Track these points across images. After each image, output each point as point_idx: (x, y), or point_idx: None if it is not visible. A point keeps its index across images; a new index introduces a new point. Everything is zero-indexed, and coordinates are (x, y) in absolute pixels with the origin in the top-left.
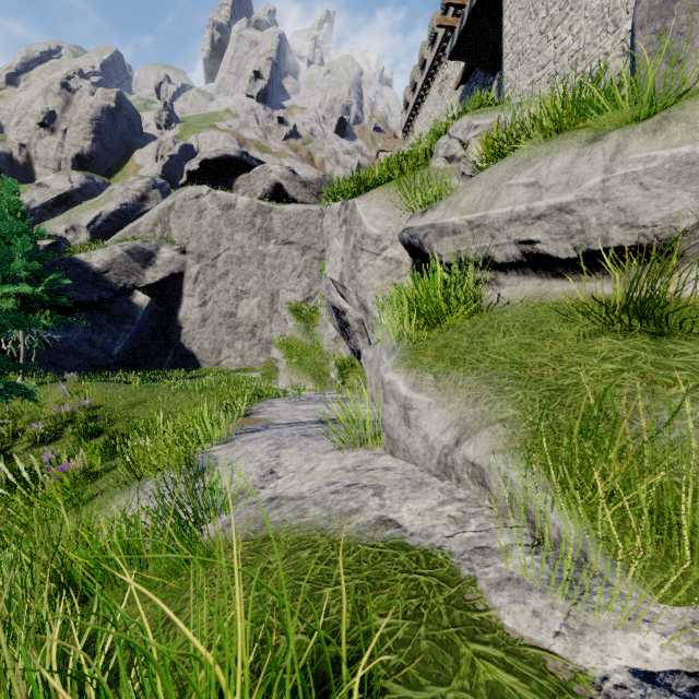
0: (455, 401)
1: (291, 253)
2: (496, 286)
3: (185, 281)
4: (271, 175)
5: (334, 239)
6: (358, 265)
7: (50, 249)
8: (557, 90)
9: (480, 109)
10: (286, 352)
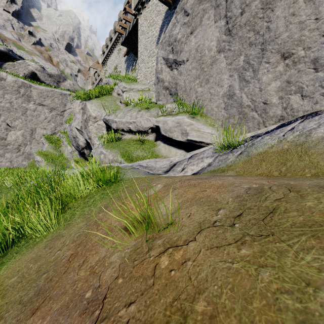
0: (113, 153)
1: (43, 110)
2: (124, 135)
3: None
4: (29, 67)
5: (77, 114)
6: (88, 125)
7: None
8: (152, 77)
9: (127, 81)
10: (45, 157)
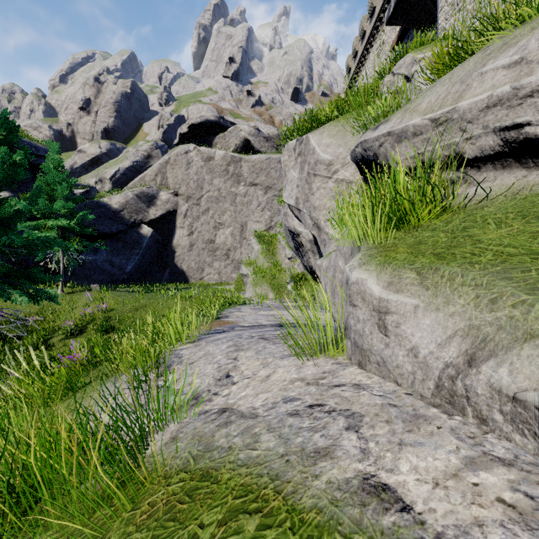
0: (456, 303)
1: (256, 193)
2: (465, 185)
3: (177, 216)
4: (241, 133)
5: (290, 170)
6: (312, 189)
7: (84, 195)
8: None
9: (422, 47)
10: (252, 269)
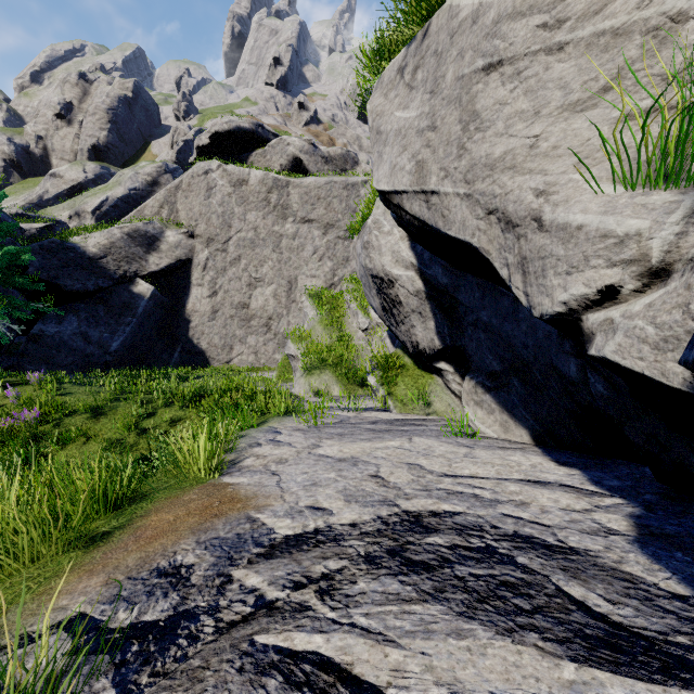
0: None
1: (311, 233)
2: None
3: (193, 268)
4: (289, 148)
5: (394, 114)
6: (476, 115)
7: (44, 233)
8: None
9: None
10: (305, 347)
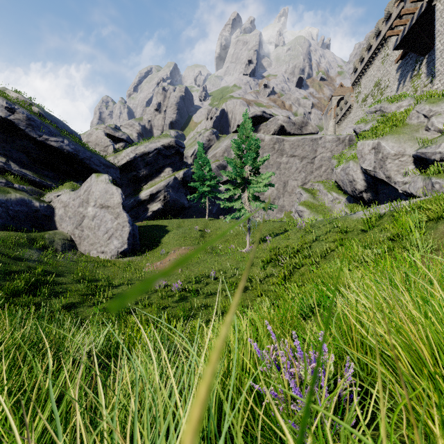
0: None
1: (295, 161)
2: None
3: None
4: (278, 121)
5: (367, 155)
6: (385, 163)
7: None
8: None
9: (432, 101)
10: (307, 207)
